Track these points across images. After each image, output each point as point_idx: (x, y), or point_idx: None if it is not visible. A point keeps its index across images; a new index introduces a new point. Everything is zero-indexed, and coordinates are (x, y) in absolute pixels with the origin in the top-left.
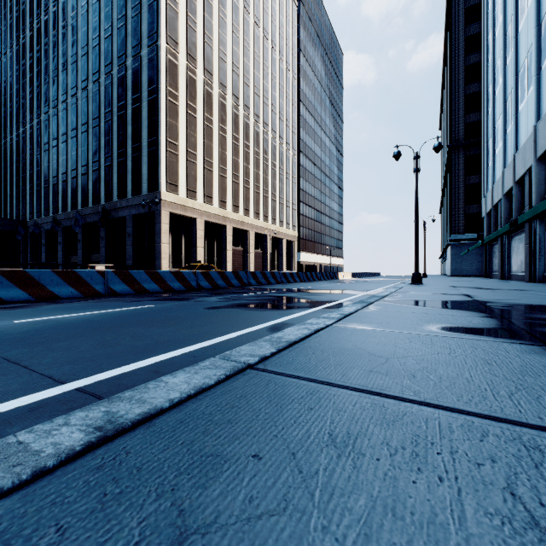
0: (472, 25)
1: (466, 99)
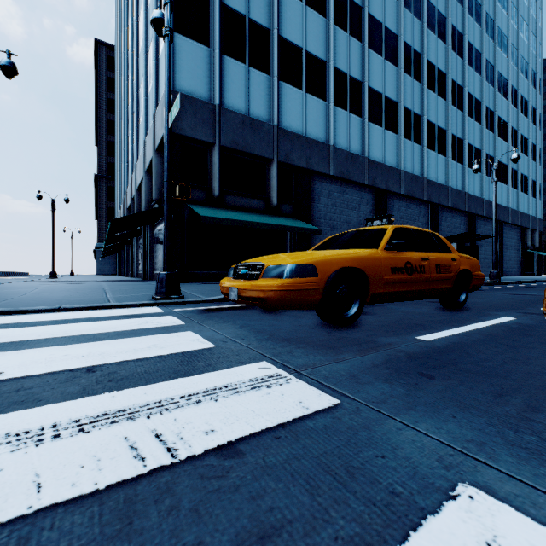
0: (112, 92)
1: (108, 144)
